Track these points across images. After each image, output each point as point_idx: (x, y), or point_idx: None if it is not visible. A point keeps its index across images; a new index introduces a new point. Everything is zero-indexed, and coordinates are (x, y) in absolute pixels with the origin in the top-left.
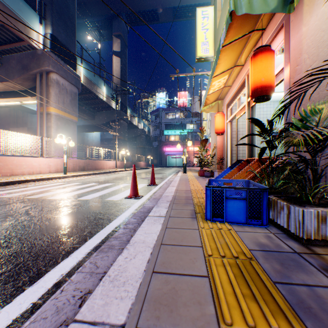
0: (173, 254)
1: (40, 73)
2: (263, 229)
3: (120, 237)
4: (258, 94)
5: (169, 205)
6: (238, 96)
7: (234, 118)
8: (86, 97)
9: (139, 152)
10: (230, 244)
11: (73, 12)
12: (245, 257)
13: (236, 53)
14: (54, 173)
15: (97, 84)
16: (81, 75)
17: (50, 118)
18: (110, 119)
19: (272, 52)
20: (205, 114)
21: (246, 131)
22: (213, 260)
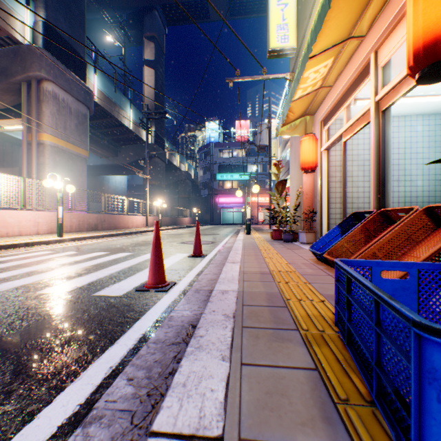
0: None
1: (27, 81)
2: None
3: None
4: (436, 55)
5: (233, 337)
6: (347, 99)
7: (336, 142)
8: (104, 124)
9: (181, 204)
10: None
11: None
12: None
13: None
14: (45, 235)
15: (120, 105)
16: (94, 89)
17: (43, 151)
18: (140, 156)
19: None
20: (274, 151)
21: (373, 158)
22: None
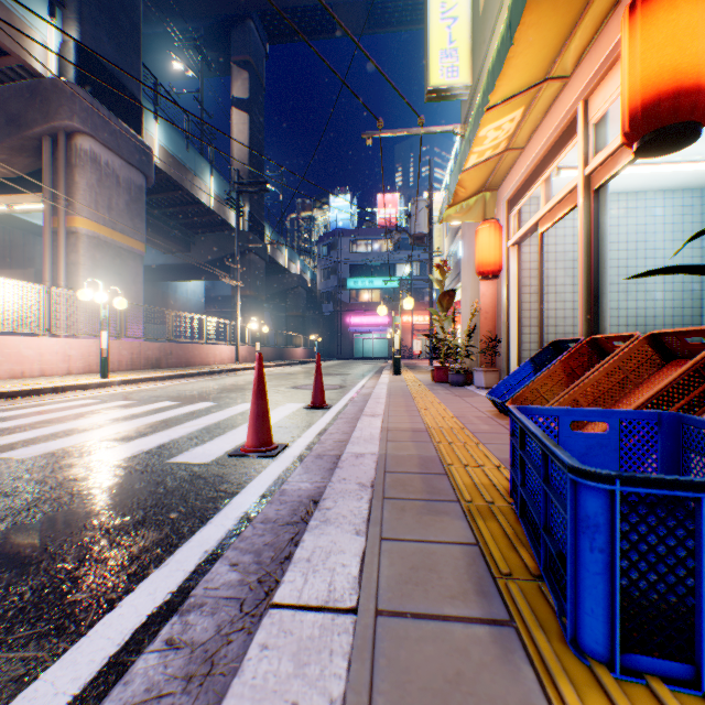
0: None
1: (51, 134)
2: None
3: None
4: (659, 119)
5: (370, 509)
6: (546, 169)
7: (530, 233)
8: (170, 200)
9: (291, 326)
10: None
11: None
12: None
13: (564, 20)
14: (80, 376)
15: (194, 170)
16: (154, 146)
17: (76, 244)
18: (225, 251)
19: None
20: (438, 242)
21: (581, 259)
22: None
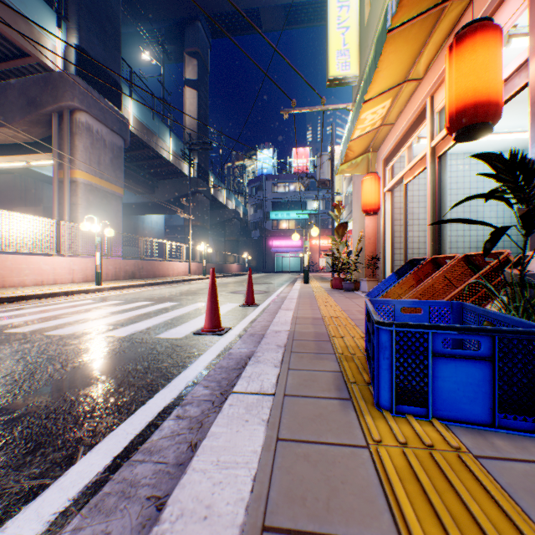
0: None
1: (59, 111)
2: None
3: (162, 448)
4: (466, 120)
5: (283, 357)
6: (408, 140)
7: (399, 183)
8: (140, 156)
9: (228, 248)
10: (498, 534)
11: (115, 10)
12: None
13: (413, 47)
14: (80, 284)
15: (158, 134)
16: (130, 117)
17: (76, 189)
18: (180, 192)
19: (498, 31)
20: (338, 184)
21: (429, 204)
22: None
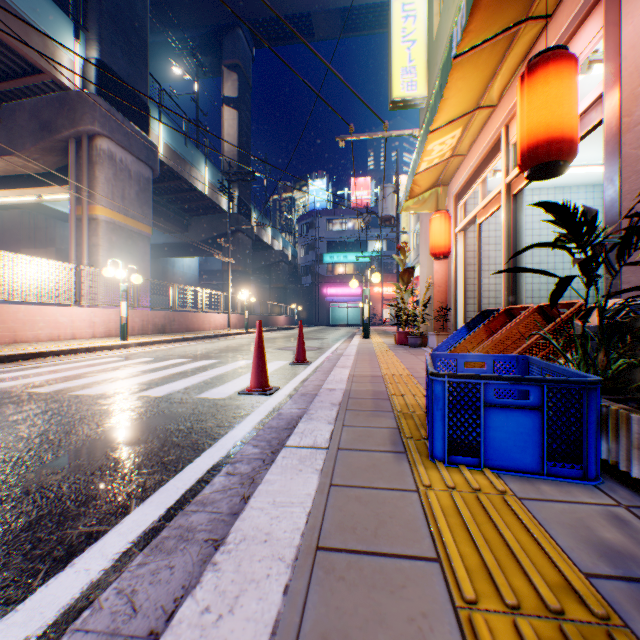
0: (354, 594)
1: (76, 137)
2: (592, 493)
3: (215, 500)
4: (538, 158)
5: (338, 414)
6: (481, 174)
7: (472, 223)
8: (171, 188)
9: (274, 297)
10: (522, 551)
11: (142, 17)
12: (584, 610)
13: (483, 73)
14: (102, 339)
15: (192, 162)
16: (159, 142)
17: (96, 228)
18: (217, 231)
19: (572, 61)
20: (405, 221)
21: (503, 248)
22: (487, 627)
